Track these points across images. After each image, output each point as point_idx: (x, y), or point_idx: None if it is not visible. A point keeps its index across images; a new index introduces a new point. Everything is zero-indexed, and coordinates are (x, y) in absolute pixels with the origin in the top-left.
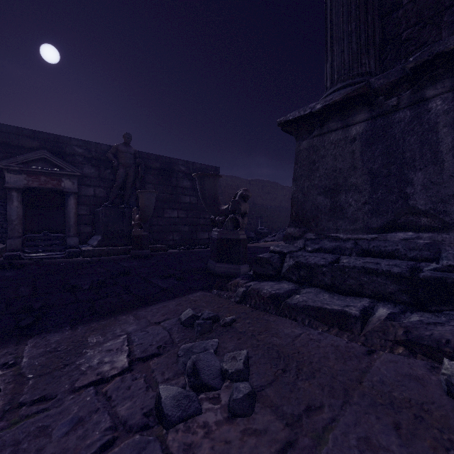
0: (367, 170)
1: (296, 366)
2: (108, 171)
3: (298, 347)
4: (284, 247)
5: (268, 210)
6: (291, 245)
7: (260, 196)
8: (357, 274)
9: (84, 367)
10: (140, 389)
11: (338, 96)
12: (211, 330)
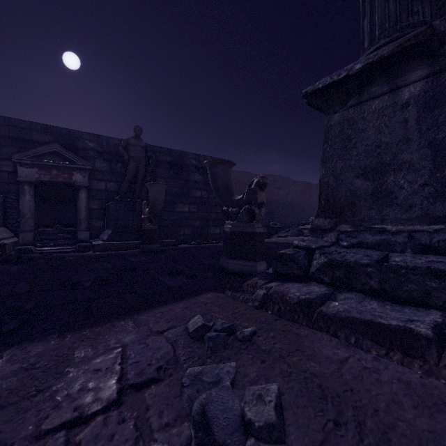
0: (427, 142)
1: (353, 416)
2: (119, 165)
3: (348, 380)
4: (311, 242)
5: (280, 205)
6: (320, 239)
7: (272, 192)
8: (419, 277)
9: (60, 395)
10: (126, 440)
11: (386, 50)
12: (226, 346)
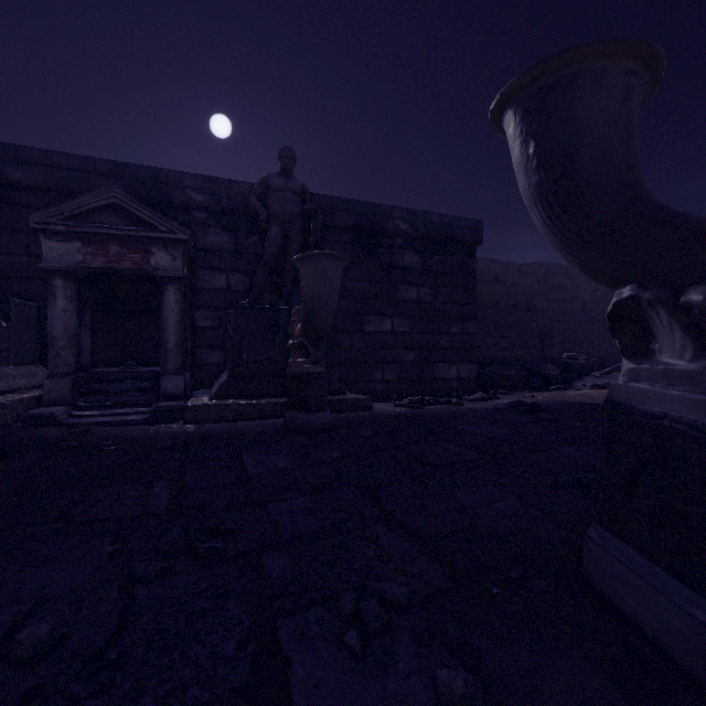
0: None
1: None
2: (253, 238)
3: None
4: None
5: (565, 319)
6: None
7: (542, 295)
8: None
9: None
10: None
11: None
12: None
